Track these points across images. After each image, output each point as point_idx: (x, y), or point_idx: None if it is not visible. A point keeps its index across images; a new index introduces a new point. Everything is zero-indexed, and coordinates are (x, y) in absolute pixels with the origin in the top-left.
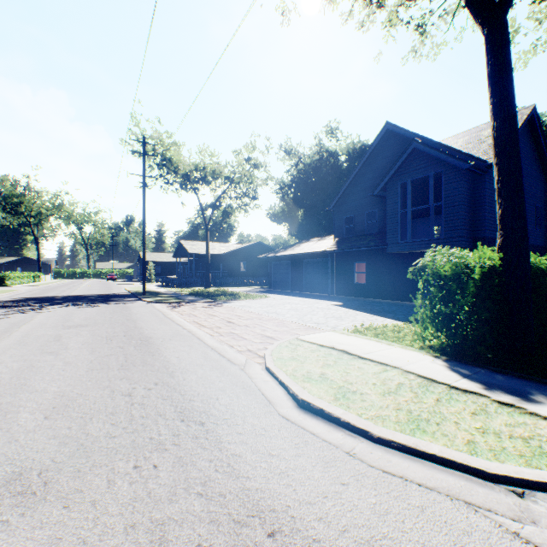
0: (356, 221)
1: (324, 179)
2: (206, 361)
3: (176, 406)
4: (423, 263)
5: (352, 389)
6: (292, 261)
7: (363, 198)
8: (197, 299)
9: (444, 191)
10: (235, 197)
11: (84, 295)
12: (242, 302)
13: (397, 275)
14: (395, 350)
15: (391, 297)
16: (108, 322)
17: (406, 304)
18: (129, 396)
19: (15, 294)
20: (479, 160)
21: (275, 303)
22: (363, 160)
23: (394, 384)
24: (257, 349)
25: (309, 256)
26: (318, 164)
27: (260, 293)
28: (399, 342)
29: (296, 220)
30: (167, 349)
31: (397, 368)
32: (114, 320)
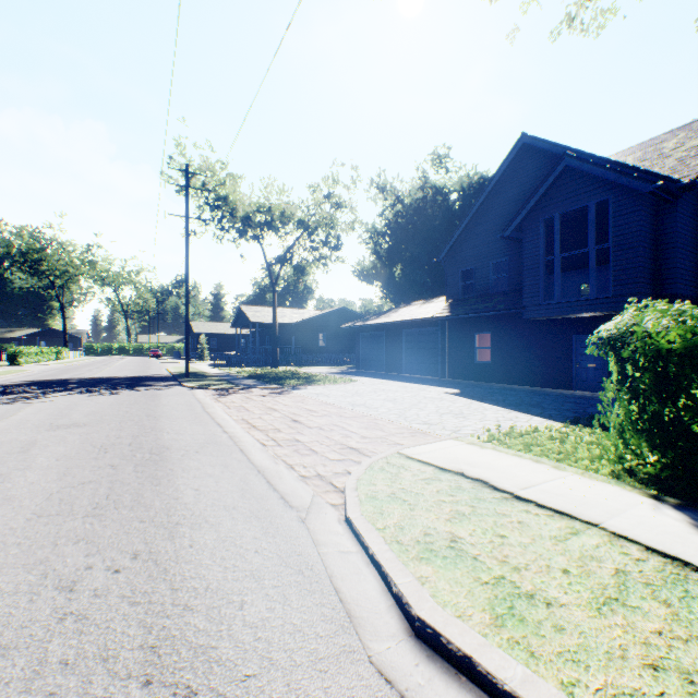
0: (478, 276)
1: (429, 224)
2: (243, 498)
3: (150, 627)
4: (618, 329)
5: (524, 587)
6: (387, 332)
7: (488, 243)
8: (255, 384)
9: (611, 228)
10: (311, 246)
11: (109, 377)
12: (317, 389)
13: (537, 351)
14: (573, 482)
15: (529, 381)
16: (119, 419)
17: (553, 393)
18: (68, 591)
19: (22, 376)
20: (667, 179)
21: (364, 391)
22: (488, 189)
23: (608, 573)
24: (333, 473)
25: (411, 325)
26: (421, 204)
27: (343, 375)
28: (570, 461)
29: (391, 278)
30: (186, 471)
31: (596, 527)
32: (128, 415)
